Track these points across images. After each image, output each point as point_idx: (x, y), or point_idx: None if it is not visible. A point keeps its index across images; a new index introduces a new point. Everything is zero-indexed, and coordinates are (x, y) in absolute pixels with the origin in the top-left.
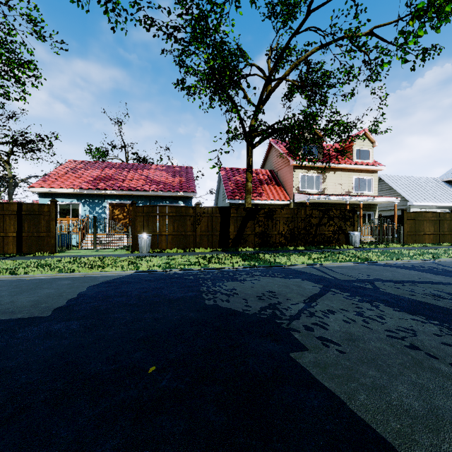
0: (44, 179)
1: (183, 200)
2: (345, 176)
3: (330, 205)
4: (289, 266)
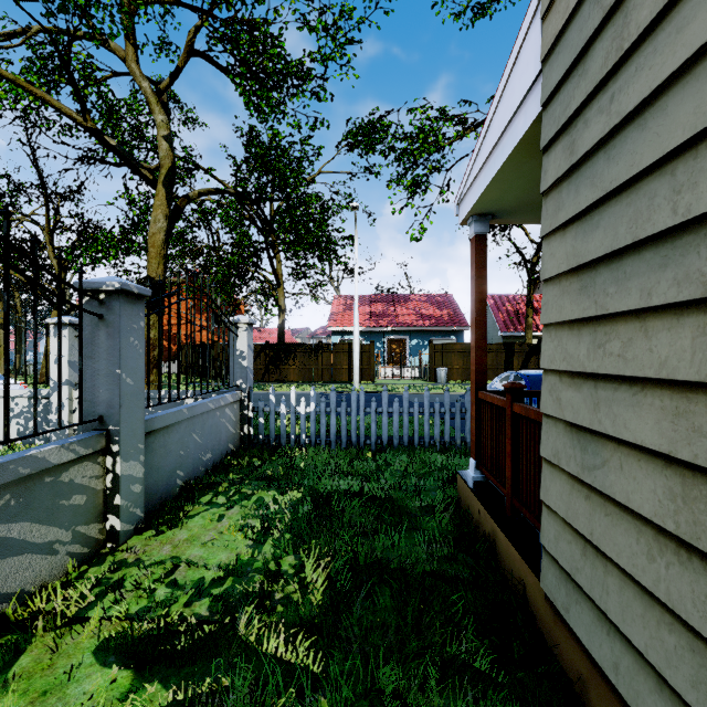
0: (333, 318)
1: (455, 334)
2: None
3: None
4: None
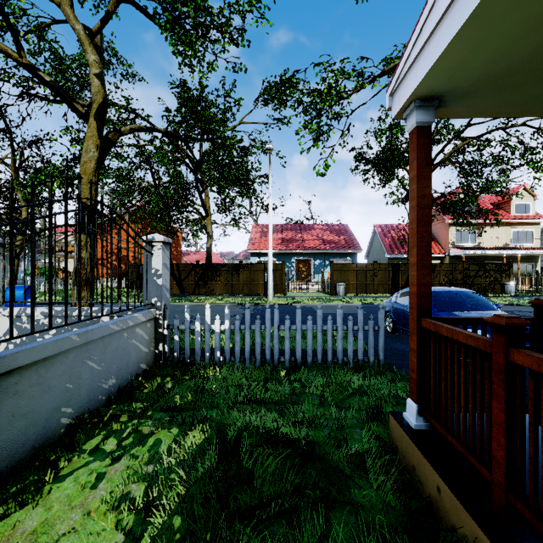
0: (252, 243)
1: (350, 256)
2: (502, 230)
3: (486, 257)
4: None
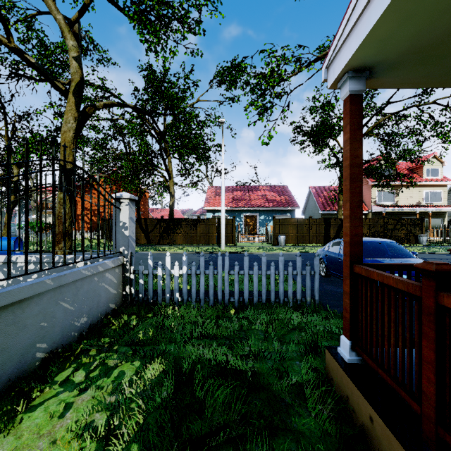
0: (207, 201)
1: (290, 212)
2: (416, 191)
3: (403, 213)
4: None
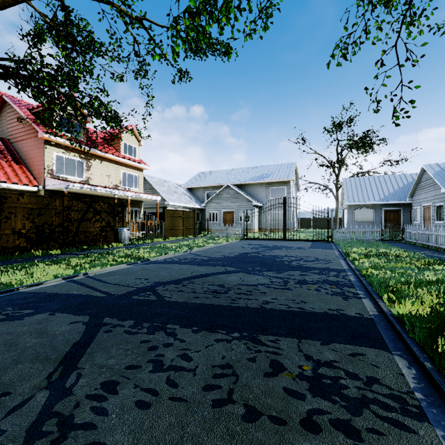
0: None
1: None
2: (113, 169)
3: (97, 197)
4: (28, 287)
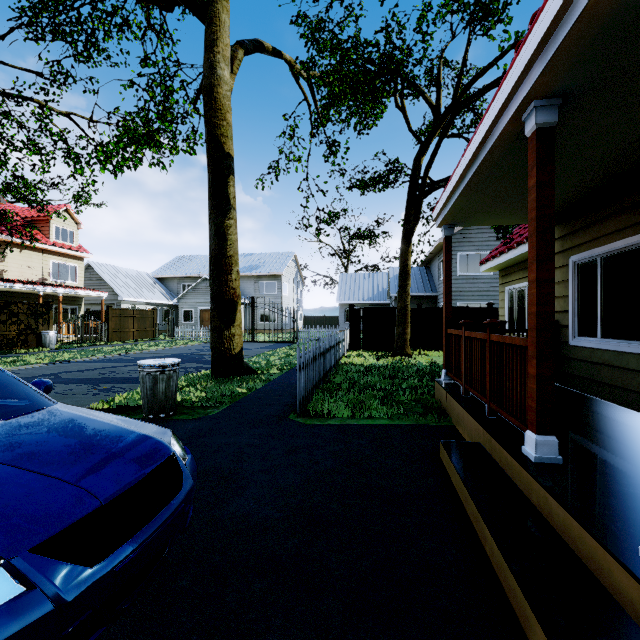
0: None
1: None
2: (39, 258)
3: (15, 294)
4: None
